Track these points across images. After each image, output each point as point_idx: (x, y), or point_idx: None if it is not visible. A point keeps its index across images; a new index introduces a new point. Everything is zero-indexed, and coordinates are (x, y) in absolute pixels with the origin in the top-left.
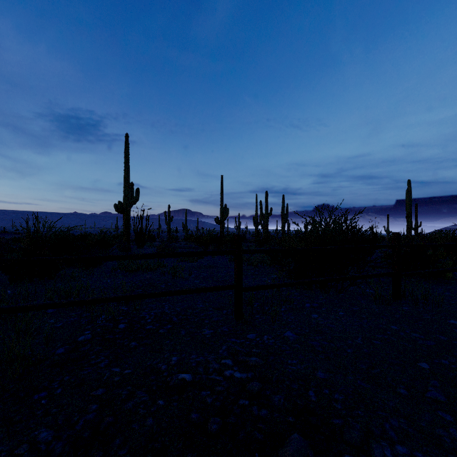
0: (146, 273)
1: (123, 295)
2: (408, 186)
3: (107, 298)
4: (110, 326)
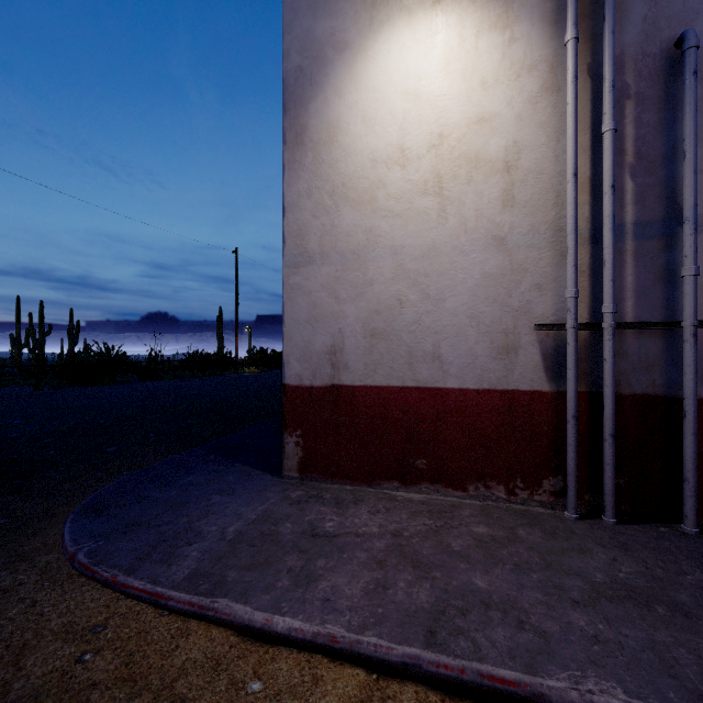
0: None
1: None
2: (220, 313)
3: None
4: None
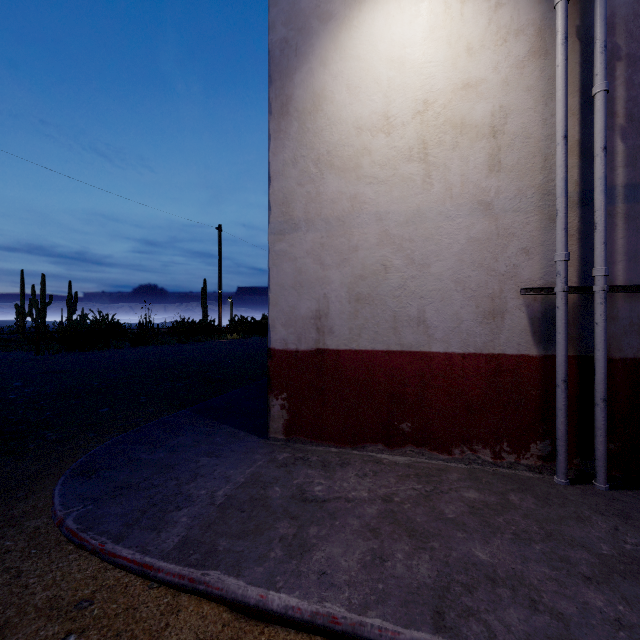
0: None
1: None
2: (204, 285)
3: None
4: None
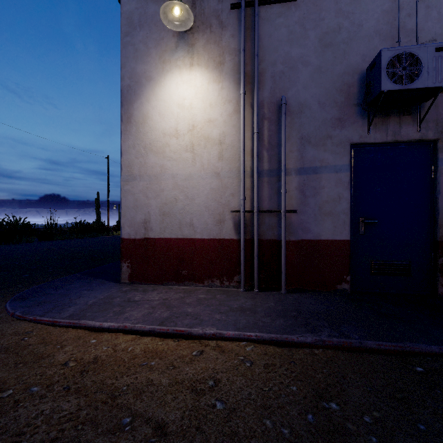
0: None
1: None
2: (97, 196)
3: None
4: None
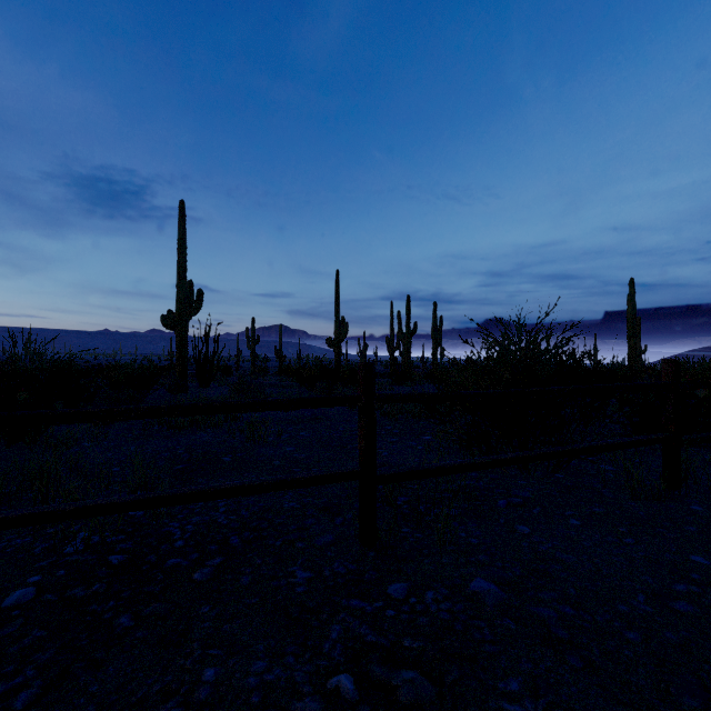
0: (204, 431)
1: (104, 503)
2: (630, 289)
3: (63, 511)
4: (89, 562)
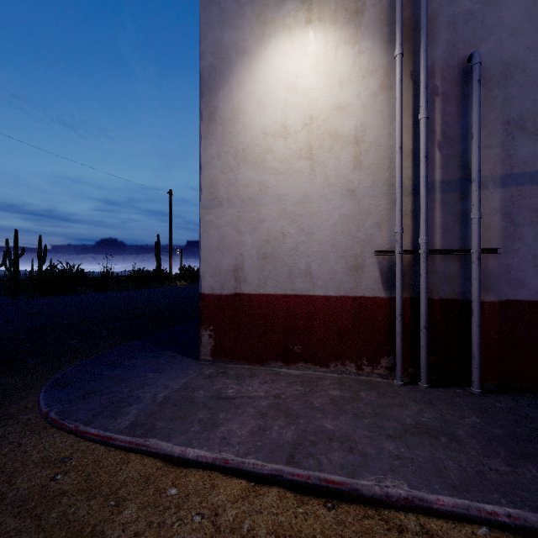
0: None
1: None
2: (158, 239)
3: None
4: None
